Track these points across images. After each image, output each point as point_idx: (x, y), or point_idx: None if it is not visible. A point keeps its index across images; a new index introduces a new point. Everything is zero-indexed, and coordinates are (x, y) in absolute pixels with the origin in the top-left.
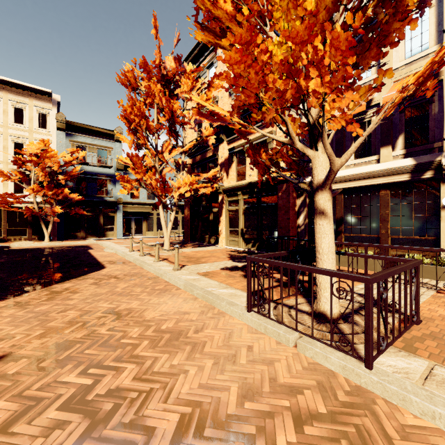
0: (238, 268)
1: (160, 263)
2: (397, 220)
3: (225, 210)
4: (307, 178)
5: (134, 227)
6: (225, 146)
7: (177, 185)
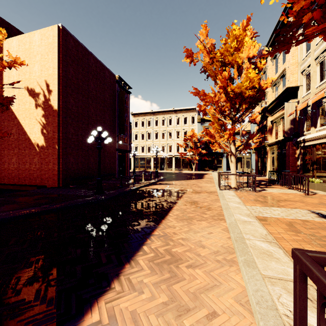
0: (245, 182)
1: None
2: None
3: (269, 156)
4: (299, 138)
5: None
6: (269, 119)
7: None
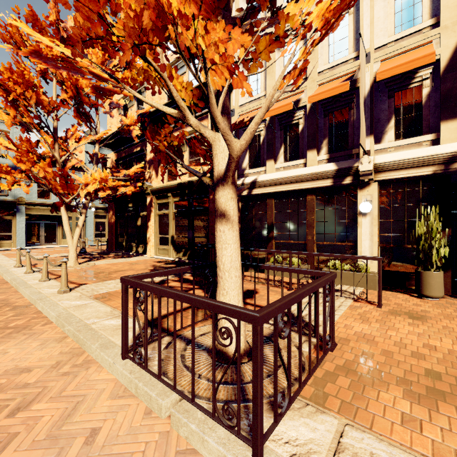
0: None
1: (48, 282)
2: (322, 225)
3: (154, 214)
4: (239, 180)
5: (44, 234)
6: None
7: (84, 182)
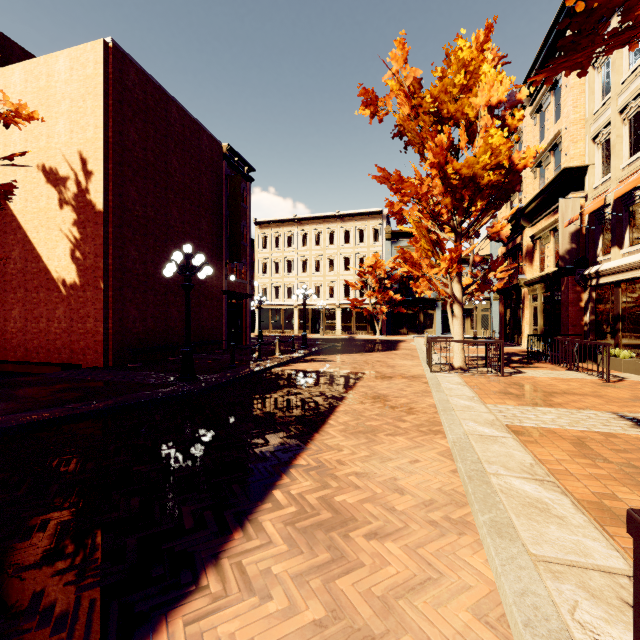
0: (480, 357)
1: None
2: None
3: (528, 306)
4: (587, 269)
5: None
6: (528, 233)
7: None
